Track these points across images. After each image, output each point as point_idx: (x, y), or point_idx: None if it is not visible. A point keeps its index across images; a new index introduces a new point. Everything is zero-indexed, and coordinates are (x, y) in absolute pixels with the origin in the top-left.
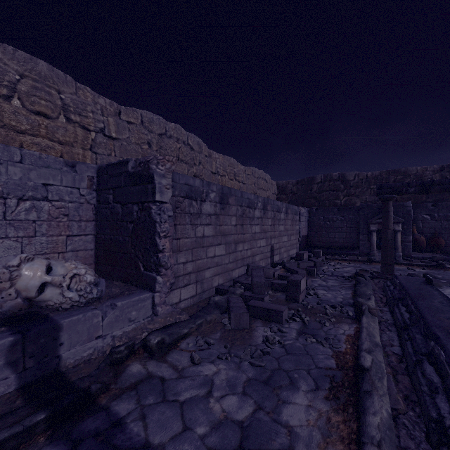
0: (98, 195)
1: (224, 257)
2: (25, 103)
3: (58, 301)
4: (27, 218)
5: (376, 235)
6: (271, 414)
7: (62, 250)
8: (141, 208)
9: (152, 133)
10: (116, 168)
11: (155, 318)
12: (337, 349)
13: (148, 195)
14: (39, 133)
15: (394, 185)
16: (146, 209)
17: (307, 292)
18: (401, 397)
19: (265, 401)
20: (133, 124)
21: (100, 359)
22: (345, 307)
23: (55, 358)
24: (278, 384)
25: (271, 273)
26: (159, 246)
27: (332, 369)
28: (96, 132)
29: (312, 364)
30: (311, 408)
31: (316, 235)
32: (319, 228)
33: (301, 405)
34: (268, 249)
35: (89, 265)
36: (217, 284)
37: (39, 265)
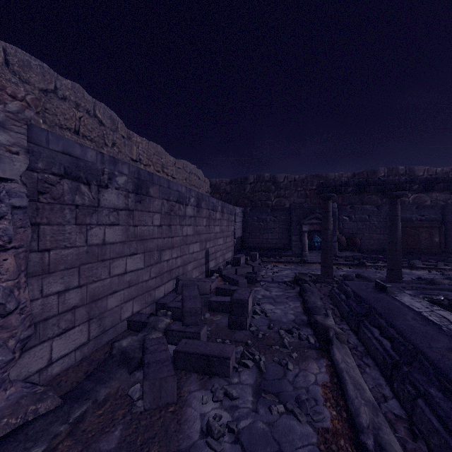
0: None
1: (142, 272)
2: None
3: None
4: None
5: (307, 236)
6: None
7: None
8: None
9: (27, 85)
10: None
11: None
12: (320, 425)
13: None
14: None
15: (333, 183)
16: None
17: (253, 311)
18: None
19: None
20: None
21: None
22: (301, 329)
23: None
24: None
25: (207, 287)
26: None
27: None
28: None
29: None
30: None
31: (251, 236)
32: (253, 229)
33: None
34: (202, 255)
35: None
36: (130, 313)
37: None
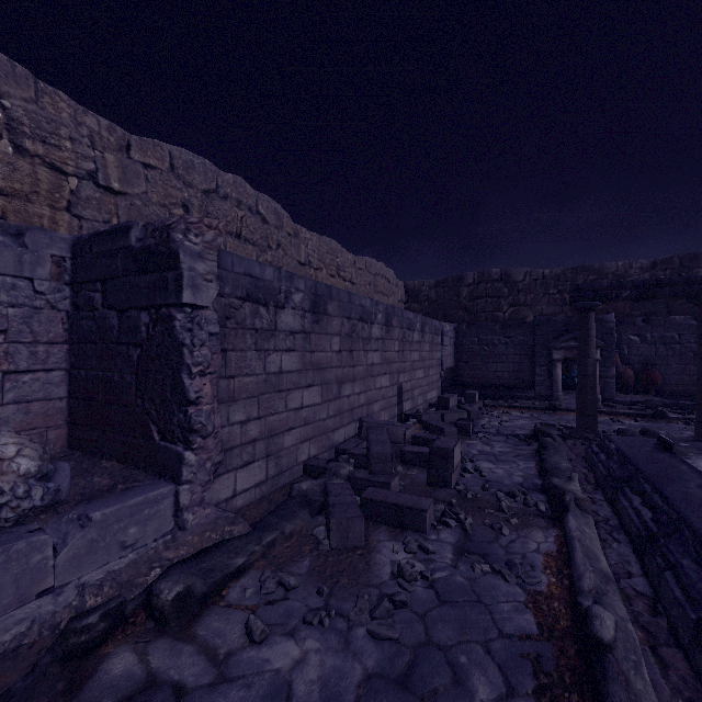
0: (75, 293)
1: (319, 408)
2: None
3: None
4: None
5: (561, 368)
6: None
7: None
8: (155, 318)
9: (191, 189)
10: (107, 240)
11: (181, 534)
12: (532, 588)
13: (167, 292)
14: None
15: (597, 286)
16: (165, 319)
17: (463, 467)
18: None
19: None
20: (154, 168)
21: (42, 645)
22: (530, 494)
23: None
24: (430, 687)
25: (400, 433)
26: (190, 392)
27: (531, 638)
28: (80, 178)
29: (491, 627)
30: None
31: (468, 367)
32: (472, 357)
33: None
34: (393, 392)
35: (56, 429)
36: (306, 457)
37: None
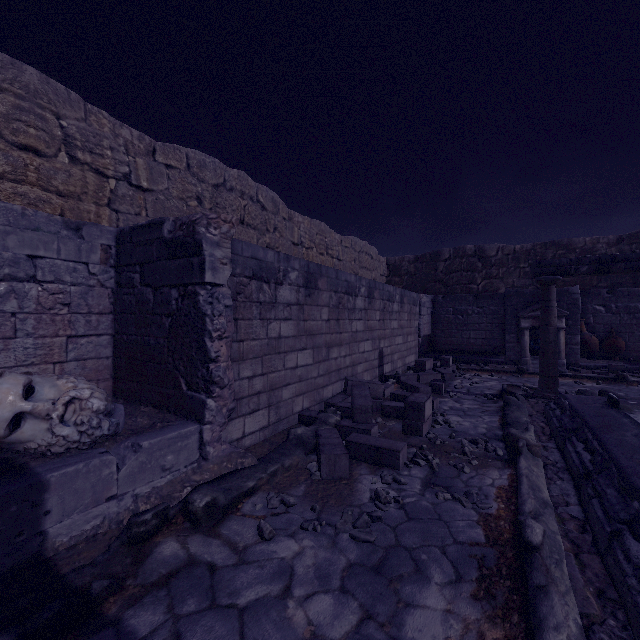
0: (118, 273)
1: (311, 368)
2: (3, 131)
3: (43, 441)
4: (2, 309)
5: (529, 335)
6: (387, 627)
7: (61, 359)
8: (183, 294)
9: (203, 184)
10: (145, 232)
11: (204, 463)
12: (484, 511)
13: (193, 273)
14: (26, 179)
15: (558, 262)
16: (191, 295)
17: (434, 420)
18: (592, 593)
19: (377, 604)
20: (174, 168)
21: (112, 534)
22: (491, 442)
23: (36, 537)
24: (397, 573)
25: (380, 391)
26: (211, 352)
27: (479, 545)
28: (117, 179)
29: (448, 537)
30: (452, 615)
31: (443, 334)
32: (447, 325)
33: (436, 610)
34: (375, 356)
35: (104, 381)
36: (301, 408)
37: (11, 384)
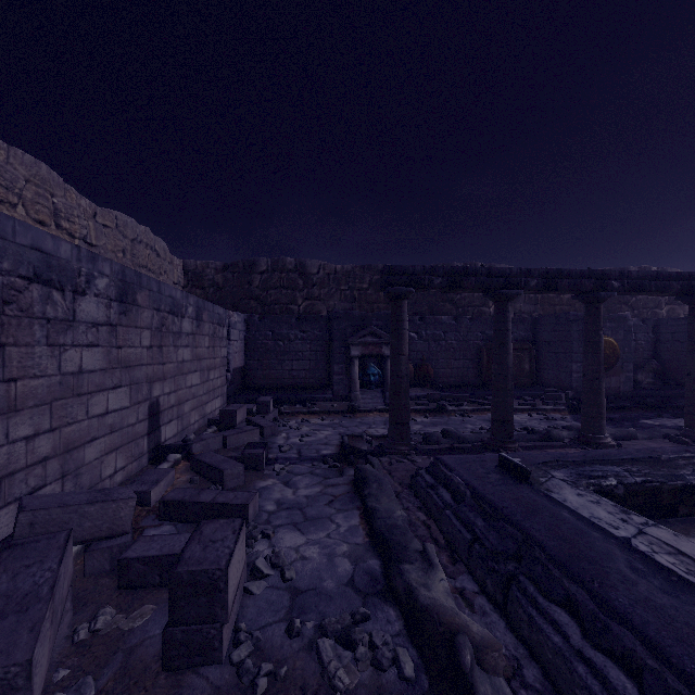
0: None
1: None
2: None
3: None
4: None
5: (358, 365)
6: None
7: None
8: None
9: None
10: None
11: None
12: None
13: None
14: None
15: (411, 269)
16: None
17: (251, 567)
18: None
19: None
20: None
21: None
22: (374, 614)
23: None
24: None
25: (124, 514)
26: None
27: None
28: None
29: None
30: None
31: (261, 366)
32: (266, 354)
33: None
34: (139, 415)
35: None
36: None
37: None
